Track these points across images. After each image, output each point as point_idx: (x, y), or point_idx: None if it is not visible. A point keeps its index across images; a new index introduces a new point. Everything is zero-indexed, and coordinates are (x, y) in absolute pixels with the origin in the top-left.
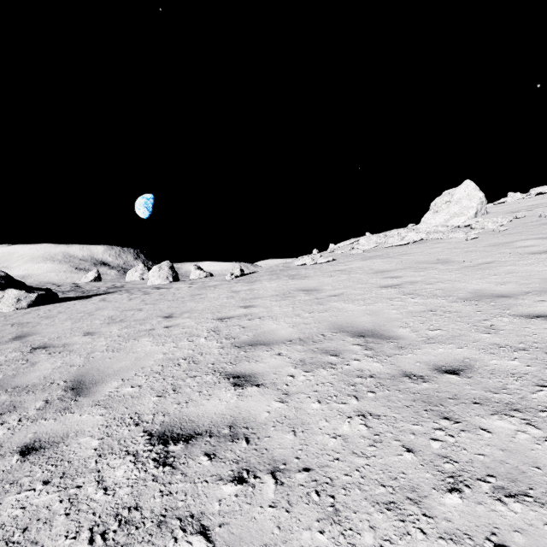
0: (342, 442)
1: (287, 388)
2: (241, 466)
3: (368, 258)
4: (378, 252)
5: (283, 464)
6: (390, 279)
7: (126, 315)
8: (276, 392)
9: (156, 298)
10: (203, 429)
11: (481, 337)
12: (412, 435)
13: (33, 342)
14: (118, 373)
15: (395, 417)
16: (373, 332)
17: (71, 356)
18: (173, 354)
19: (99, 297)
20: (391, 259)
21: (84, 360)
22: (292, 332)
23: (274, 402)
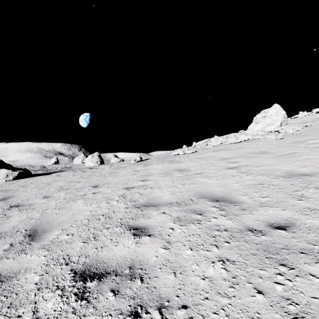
0: (209, 283)
1: (169, 238)
2: (136, 302)
3: (217, 150)
4: (222, 147)
5: (167, 301)
6: (231, 164)
7: (70, 185)
8: (162, 241)
9: (89, 174)
10: (111, 269)
11: (297, 202)
12: (260, 279)
13: (11, 202)
14: (60, 225)
15: (246, 263)
16: (224, 198)
17: (32, 212)
18: (96, 211)
19: (56, 174)
20: (231, 151)
21: (40, 215)
22: (172, 197)
23: (160, 249)
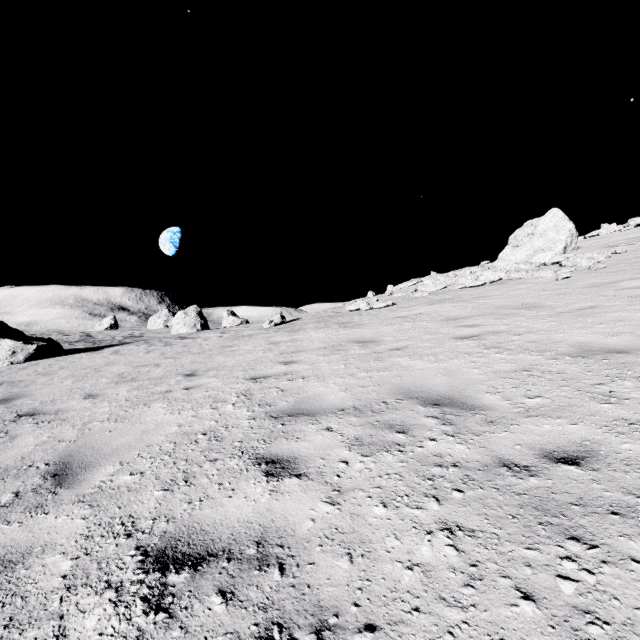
0: (422, 577)
1: (339, 481)
2: (270, 616)
3: (436, 302)
4: (447, 295)
5: (334, 616)
6: (465, 329)
7: (140, 372)
8: (324, 488)
9: (179, 351)
10: (220, 546)
11: (600, 408)
12: (527, 568)
13: (21, 407)
14: (116, 453)
15: (497, 534)
16: (450, 399)
17: (62, 428)
18: (191, 426)
19: (112, 349)
20: (464, 303)
21: (77, 433)
22: (345, 397)
23: (321, 504)
